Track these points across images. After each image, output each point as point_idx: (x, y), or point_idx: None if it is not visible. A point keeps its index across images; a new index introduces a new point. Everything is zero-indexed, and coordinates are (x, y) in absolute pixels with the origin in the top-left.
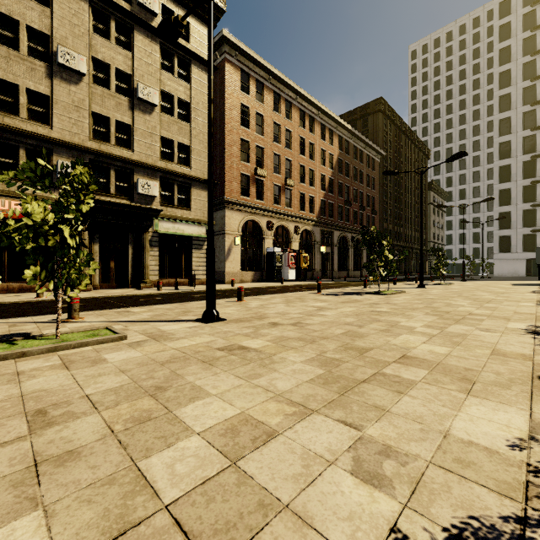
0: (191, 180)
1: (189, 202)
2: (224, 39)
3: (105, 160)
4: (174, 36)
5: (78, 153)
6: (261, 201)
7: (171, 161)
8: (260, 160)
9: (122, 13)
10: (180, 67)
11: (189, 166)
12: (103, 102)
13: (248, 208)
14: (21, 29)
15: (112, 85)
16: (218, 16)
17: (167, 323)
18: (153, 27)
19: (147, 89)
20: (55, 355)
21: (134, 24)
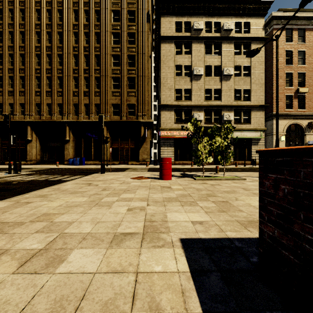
0: (250, 108)
1: (249, 119)
2: (272, 18)
3: (210, 108)
4: (254, 55)
5: (200, 108)
6: (302, 109)
7: (239, 100)
8: (301, 82)
9: (217, 39)
10: (244, 49)
11: (249, 100)
12: (209, 83)
13: (291, 116)
14: (182, 68)
15: (212, 74)
16: (268, 7)
17: (256, 178)
18: (231, 37)
19: (228, 69)
20: (228, 181)
21: (222, 40)
